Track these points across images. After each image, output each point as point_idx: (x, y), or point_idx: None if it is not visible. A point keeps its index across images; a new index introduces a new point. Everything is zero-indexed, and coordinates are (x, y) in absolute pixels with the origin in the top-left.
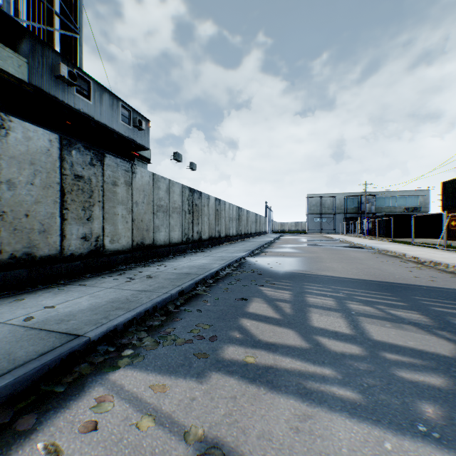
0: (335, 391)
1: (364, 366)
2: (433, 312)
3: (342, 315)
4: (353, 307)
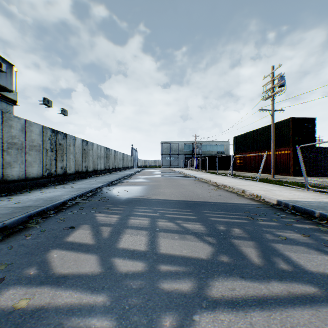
0: (92, 324)
1: (137, 284)
2: (210, 221)
3: (148, 232)
4: (160, 224)
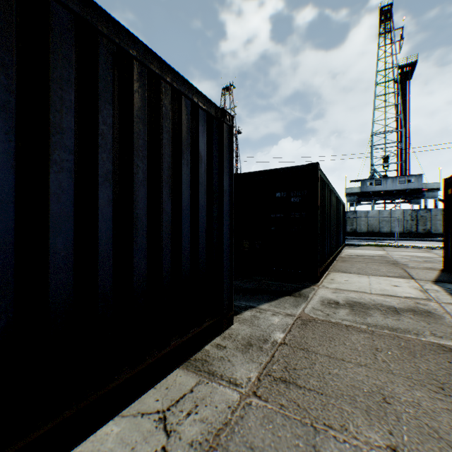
0: None
1: None
2: None
3: None
4: None
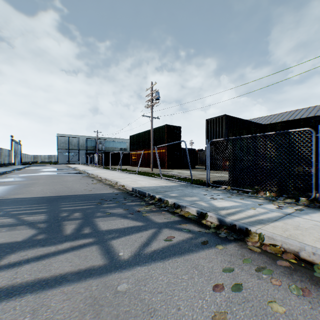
0: None
1: None
2: (58, 211)
3: None
4: None
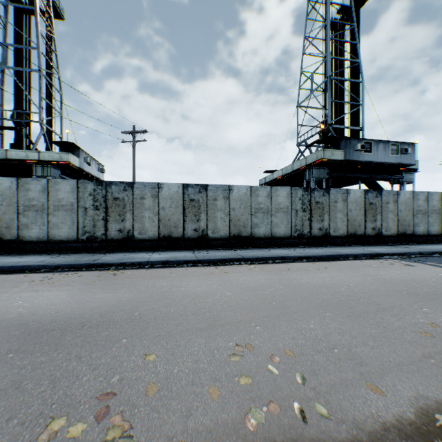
0: None
1: None
2: None
3: None
4: None
